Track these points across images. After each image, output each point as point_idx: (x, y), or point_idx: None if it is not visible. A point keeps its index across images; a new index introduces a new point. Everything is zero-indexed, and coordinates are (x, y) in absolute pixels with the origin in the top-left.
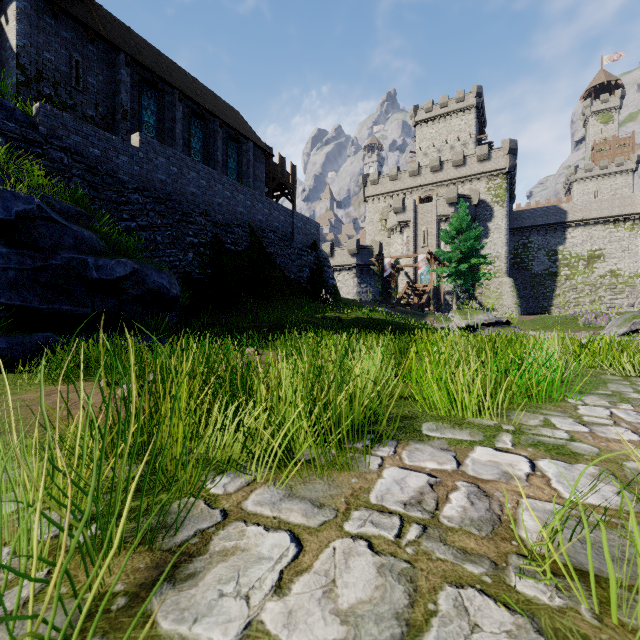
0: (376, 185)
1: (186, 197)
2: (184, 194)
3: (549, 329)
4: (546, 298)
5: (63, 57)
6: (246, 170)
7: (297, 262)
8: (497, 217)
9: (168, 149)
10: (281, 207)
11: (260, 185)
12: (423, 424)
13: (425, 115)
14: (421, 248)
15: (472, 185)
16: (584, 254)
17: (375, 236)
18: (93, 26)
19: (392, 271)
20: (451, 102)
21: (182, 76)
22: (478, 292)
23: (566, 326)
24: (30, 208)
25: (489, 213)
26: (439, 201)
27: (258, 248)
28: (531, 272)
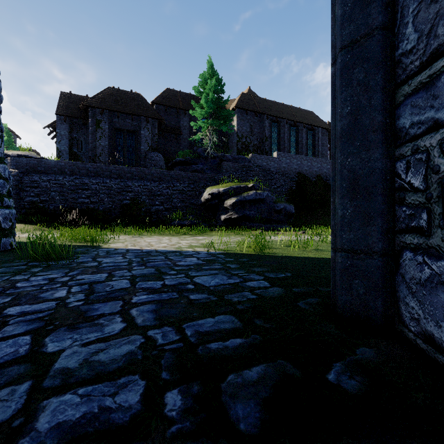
0: None
1: (292, 171)
2: (291, 170)
3: None
4: None
5: (248, 126)
6: (317, 143)
7: None
8: None
9: (286, 154)
10: None
11: (325, 148)
12: None
13: None
14: None
15: None
16: None
17: None
18: (256, 110)
19: None
20: None
21: (286, 109)
22: None
23: None
24: (266, 194)
25: None
26: None
27: (324, 186)
28: None
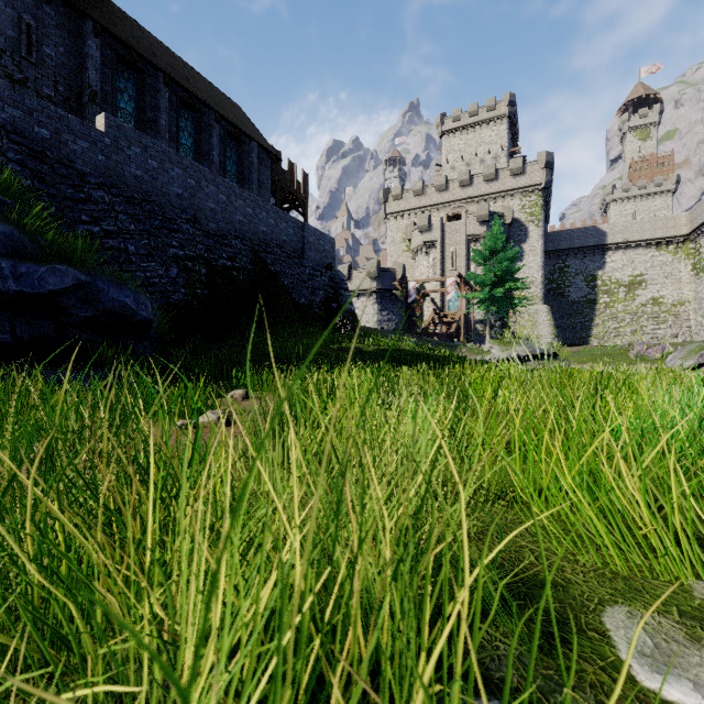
0: (399, 200)
1: (169, 199)
2: (166, 195)
3: (597, 362)
4: (584, 328)
5: (9, 18)
6: (248, 175)
7: (309, 283)
8: (532, 238)
9: (145, 137)
10: (289, 218)
11: (265, 193)
12: (606, 621)
13: (453, 124)
14: (449, 271)
15: (505, 202)
16: (625, 280)
17: (398, 258)
18: None
19: (417, 297)
20: (481, 111)
21: (169, 58)
22: (512, 321)
23: (615, 359)
24: None
25: (523, 233)
26: (469, 219)
27: (261, 265)
28: (568, 299)
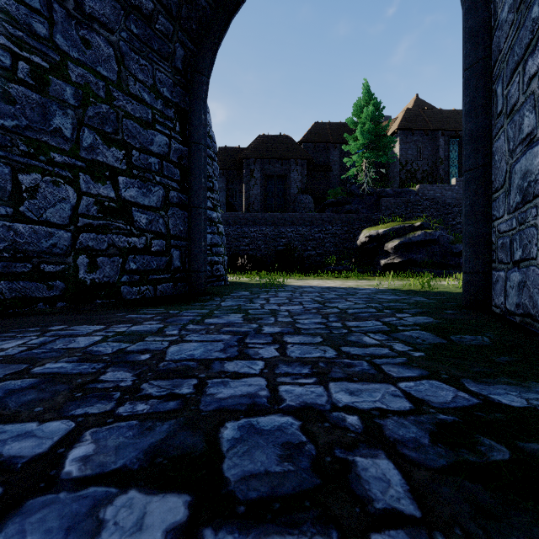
0: None
1: None
2: None
3: None
4: None
5: (414, 149)
6: None
7: None
8: None
9: None
10: None
11: None
12: None
13: None
14: None
15: None
16: None
17: None
18: (427, 127)
19: None
20: None
21: None
22: None
23: None
24: (439, 234)
25: None
26: None
27: None
28: None
